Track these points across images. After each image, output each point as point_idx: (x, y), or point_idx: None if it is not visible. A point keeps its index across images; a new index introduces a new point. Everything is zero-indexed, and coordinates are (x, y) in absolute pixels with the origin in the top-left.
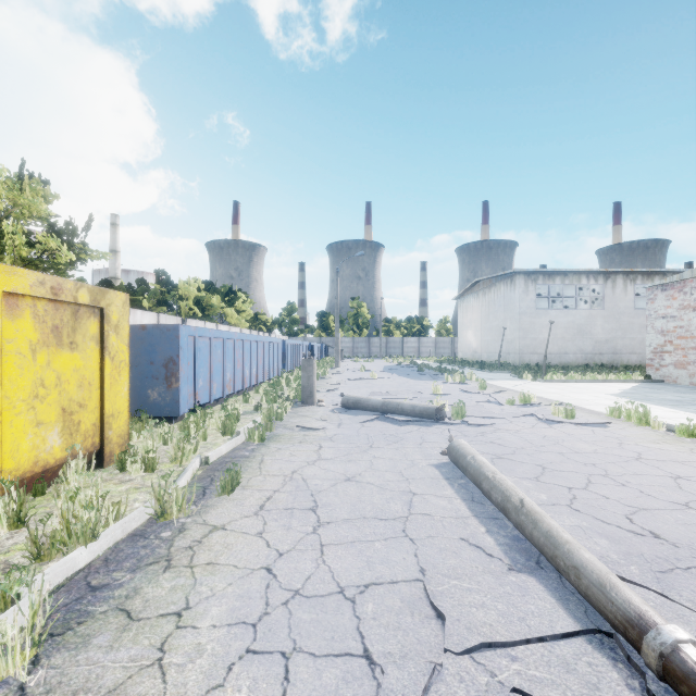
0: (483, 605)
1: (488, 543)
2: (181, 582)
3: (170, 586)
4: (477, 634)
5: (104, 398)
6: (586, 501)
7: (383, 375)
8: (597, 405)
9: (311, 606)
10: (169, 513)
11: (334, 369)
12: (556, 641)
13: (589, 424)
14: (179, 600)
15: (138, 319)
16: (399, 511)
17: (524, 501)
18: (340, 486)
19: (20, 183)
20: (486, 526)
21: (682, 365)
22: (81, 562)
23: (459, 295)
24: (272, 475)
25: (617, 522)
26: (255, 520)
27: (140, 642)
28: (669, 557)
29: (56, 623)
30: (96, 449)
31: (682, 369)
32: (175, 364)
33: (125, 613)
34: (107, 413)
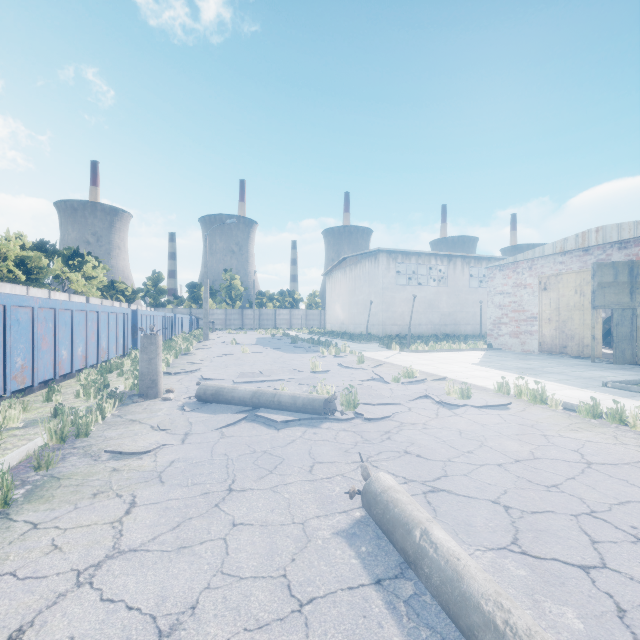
0: None
1: None
2: None
3: None
4: None
5: None
6: None
7: (255, 349)
8: (474, 377)
9: None
10: None
11: (202, 342)
12: None
13: (489, 406)
14: None
15: None
16: None
17: None
18: None
19: None
20: None
21: (516, 335)
22: None
23: (328, 270)
24: None
25: None
26: None
27: None
28: None
29: None
30: None
31: (516, 338)
32: None
33: None
34: None
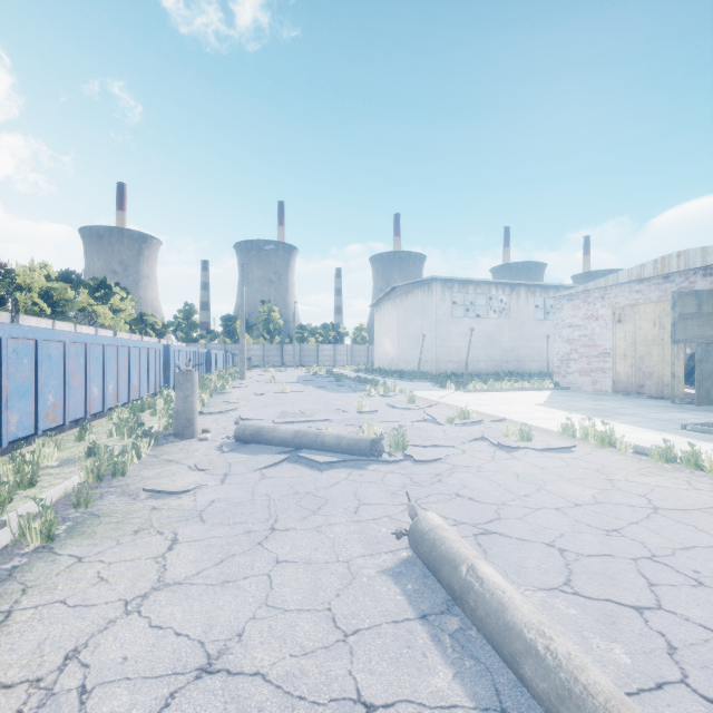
0: None
1: None
2: None
3: None
4: None
5: None
6: (700, 657)
7: (296, 388)
8: (537, 419)
9: None
10: None
11: (238, 381)
12: None
13: (551, 449)
14: None
15: None
16: None
17: None
18: (178, 712)
19: None
20: None
21: (586, 373)
22: None
23: (376, 301)
24: None
25: None
26: None
27: None
28: None
29: None
30: None
31: (586, 376)
32: None
33: None
34: None
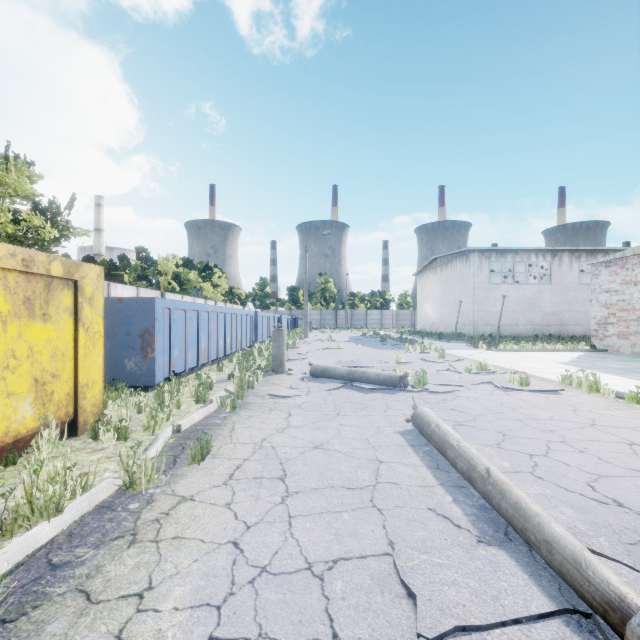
0: (454, 582)
1: (456, 513)
2: (145, 558)
3: (133, 563)
4: (451, 616)
5: (78, 368)
6: (548, 469)
7: (348, 345)
8: (549, 373)
9: (278, 584)
10: (137, 484)
11: (303, 339)
12: (531, 622)
13: (543, 391)
14: (142, 580)
15: (119, 292)
16: (366, 480)
17: (490, 471)
18: (309, 454)
19: (5, 163)
20: (453, 495)
21: (624, 336)
22: (43, 538)
23: (418, 271)
24: (242, 443)
25: (580, 490)
26: (223, 490)
27: (97, 628)
28: (637, 528)
29: (9, 607)
30: (70, 418)
31: (624, 339)
32: (151, 335)
33: (84, 595)
34: (81, 383)
